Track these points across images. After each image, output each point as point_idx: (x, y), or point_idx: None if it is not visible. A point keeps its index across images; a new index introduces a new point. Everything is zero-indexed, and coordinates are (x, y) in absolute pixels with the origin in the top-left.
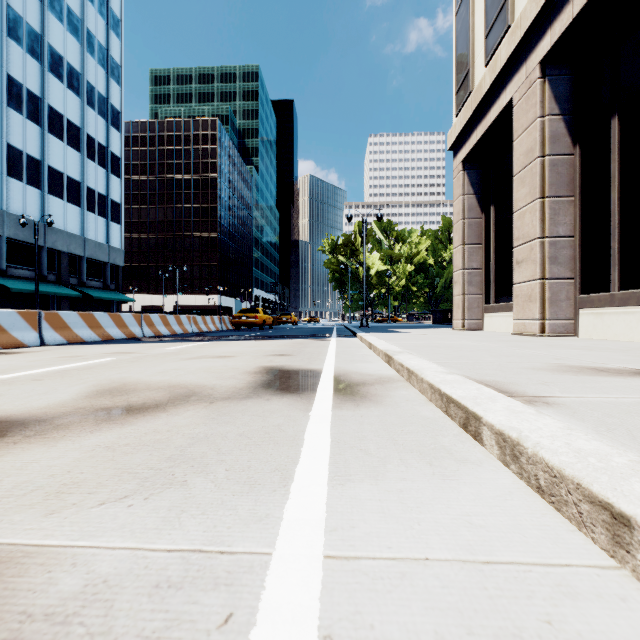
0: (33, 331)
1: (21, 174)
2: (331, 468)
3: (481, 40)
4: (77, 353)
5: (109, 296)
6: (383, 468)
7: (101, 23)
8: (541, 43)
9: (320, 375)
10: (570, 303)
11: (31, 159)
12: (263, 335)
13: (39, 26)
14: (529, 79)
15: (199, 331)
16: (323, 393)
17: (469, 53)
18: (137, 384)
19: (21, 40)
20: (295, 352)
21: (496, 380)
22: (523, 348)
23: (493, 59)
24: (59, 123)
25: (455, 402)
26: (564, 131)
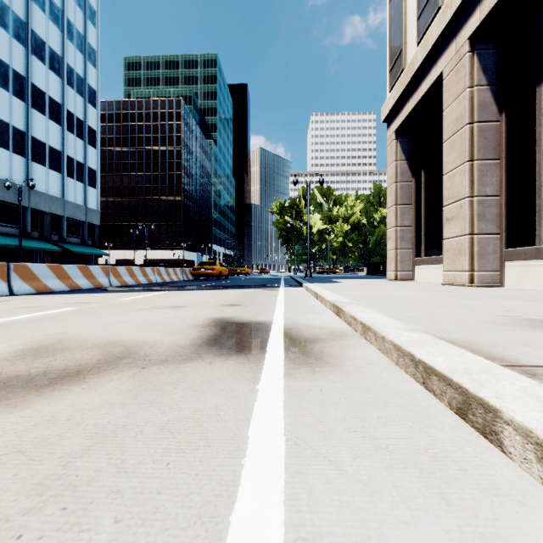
0: (2, 282)
1: (8, 144)
2: (288, 514)
3: (413, 22)
4: (37, 303)
5: (86, 251)
6: (373, 513)
7: (79, 13)
8: (470, 20)
9: (270, 328)
10: (496, 256)
11: (17, 131)
12: (219, 285)
13: (24, 14)
14: (459, 53)
15: (162, 281)
16: (273, 353)
17: (402, 35)
18: (73, 341)
19: (8, 26)
20: (246, 302)
21: (468, 339)
22: (464, 298)
23: (424, 38)
24: (42, 100)
25: (441, 376)
26: (491, 100)
